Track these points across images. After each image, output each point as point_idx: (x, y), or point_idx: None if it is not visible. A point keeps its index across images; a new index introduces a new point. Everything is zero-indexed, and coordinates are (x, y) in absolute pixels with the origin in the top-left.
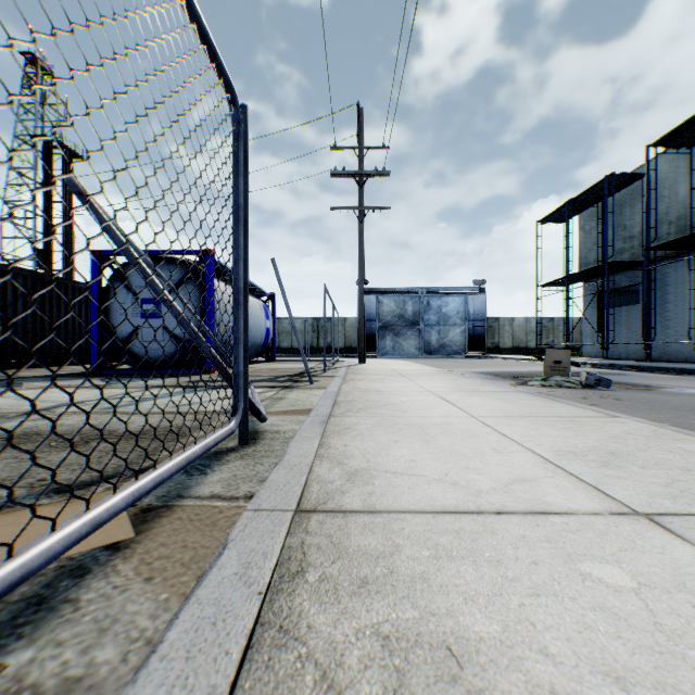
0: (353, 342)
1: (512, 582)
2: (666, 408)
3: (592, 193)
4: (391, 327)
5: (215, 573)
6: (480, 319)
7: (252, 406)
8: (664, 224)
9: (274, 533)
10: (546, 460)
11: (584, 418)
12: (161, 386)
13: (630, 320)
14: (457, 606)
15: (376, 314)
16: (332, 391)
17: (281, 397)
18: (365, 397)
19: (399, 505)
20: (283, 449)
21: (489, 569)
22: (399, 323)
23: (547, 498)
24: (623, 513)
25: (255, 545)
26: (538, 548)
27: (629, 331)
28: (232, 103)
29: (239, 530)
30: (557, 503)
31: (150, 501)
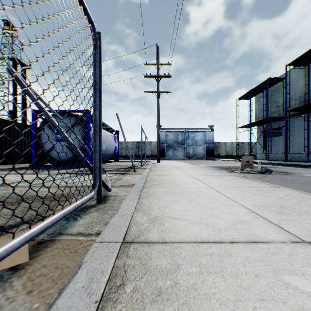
0: (154, 153)
1: (246, 290)
2: (298, 183)
3: (261, 86)
4: (171, 146)
5: (71, 287)
6: (211, 143)
7: (103, 184)
8: (293, 100)
9: (109, 257)
10: (251, 211)
11: (264, 188)
12: (63, 173)
13: (278, 143)
14: (216, 310)
15: (165, 140)
16: (144, 175)
17: (120, 178)
18: (160, 178)
19: (178, 238)
20: (119, 205)
21: (231, 281)
22: (175, 144)
23: (256, 233)
24: (297, 241)
25: (97, 266)
26: (256, 265)
27: (277, 148)
28: (92, 30)
29: (89, 255)
30: (261, 235)
31: (43, 236)
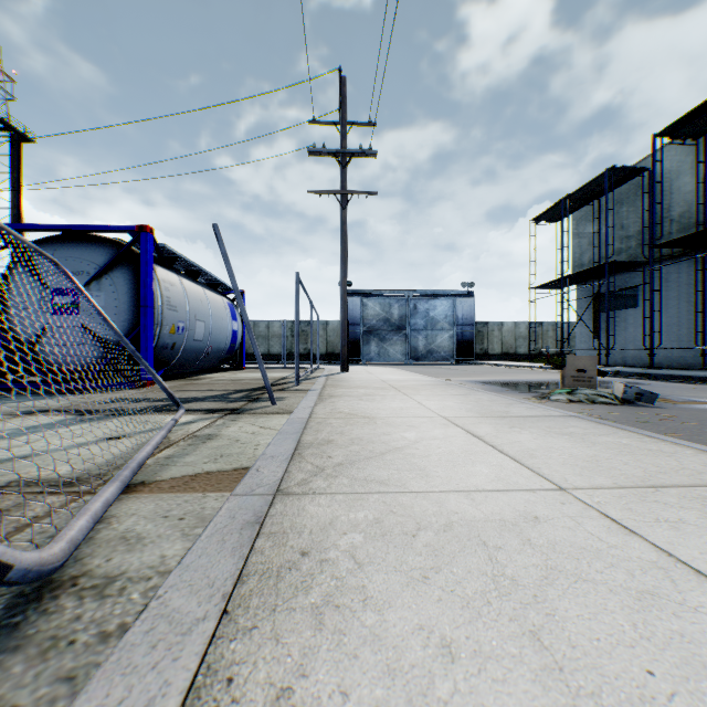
0: (336, 348)
1: None
2: None
3: (589, 190)
4: (376, 332)
5: None
6: (469, 324)
7: None
8: (665, 222)
9: None
10: None
11: None
12: (44, 410)
13: (628, 325)
14: None
15: (360, 318)
16: (299, 418)
17: (211, 435)
18: (348, 433)
19: None
20: None
21: None
22: (384, 327)
23: None
24: None
25: None
26: None
27: (626, 336)
28: None
29: None
30: None
31: None
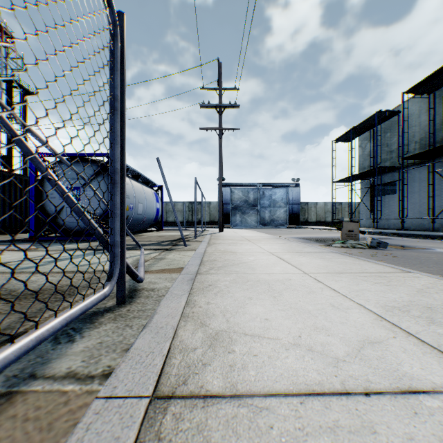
0: (215, 218)
1: None
2: (431, 263)
3: (367, 123)
4: (239, 208)
5: None
6: (296, 203)
7: (129, 270)
8: (412, 143)
9: None
10: (380, 317)
11: (387, 274)
12: (75, 249)
13: (390, 204)
14: None
15: (230, 200)
16: (200, 252)
17: (162, 258)
18: (223, 257)
19: (261, 383)
20: (154, 308)
21: None
22: (244, 205)
23: (405, 368)
24: None
25: None
26: None
27: (390, 211)
28: (107, 4)
29: (77, 438)
30: (417, 375)
31: None
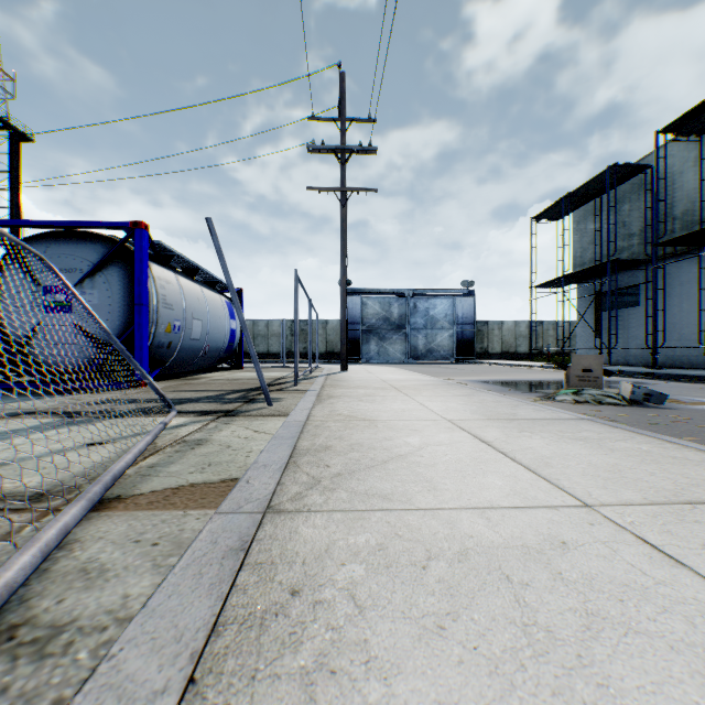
0: (335, 347)
1: None
2: None
3: (591, 187)
4: (376, 330)
5: None
6: (469, 323)
7: None
8: (668, 220)
9: None
10: None
11: None
12: (30, 412)
13: (630, 324)
14: None
15: (360, 316)
16: (296, 421)
17: (201, 440)
18: (348, 438)
19: None
20: None
21: None
22: (384, 326)
23: None
24: None
25: None
26: None
27: (628, 335)
28: None
29: None
30: None
31: None
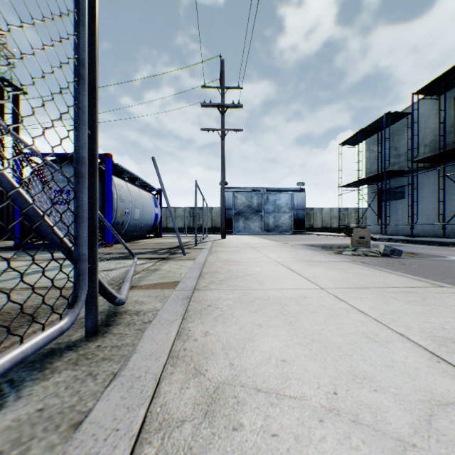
0: (217, 224)
1: None
2: (454, 273)
3: (375, 126)
4: (243, 213)
5: None
6: (301, 209)
7: (103, 291)
8: (421, 146)
9: None
10: (435, 356)
11: (418, 289)
12: (61, 258)
13: (399, 210)
14: None
15: (232, 205)
16: (200, 262)
17: (156, 269)
18: (226, 268)
19: None
20: (135, 342)
21: None
22: (248, 211)
23: None
24: None
25: None
26: None
27: (398, 217)
28: None
29: None
30: None
31: None
